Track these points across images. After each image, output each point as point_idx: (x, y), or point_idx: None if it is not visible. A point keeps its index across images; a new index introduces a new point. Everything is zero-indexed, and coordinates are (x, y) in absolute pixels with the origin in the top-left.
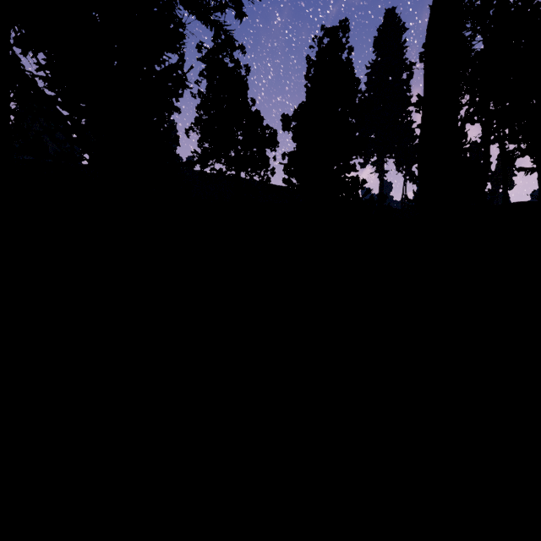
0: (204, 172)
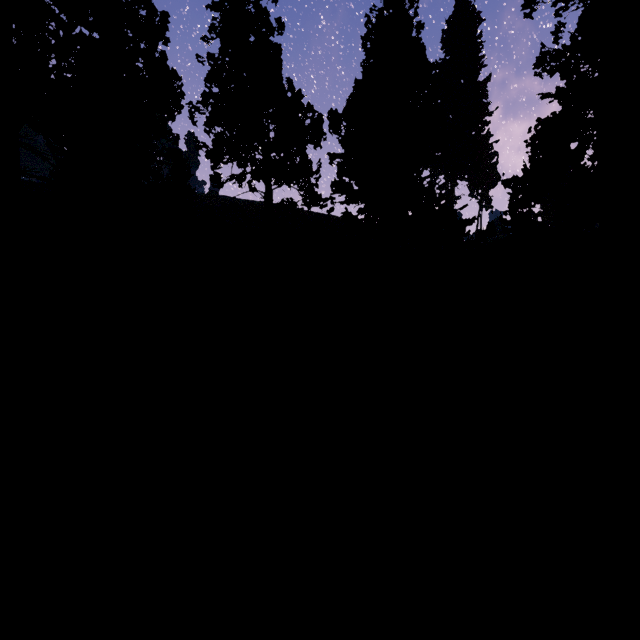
0: (217, 174)
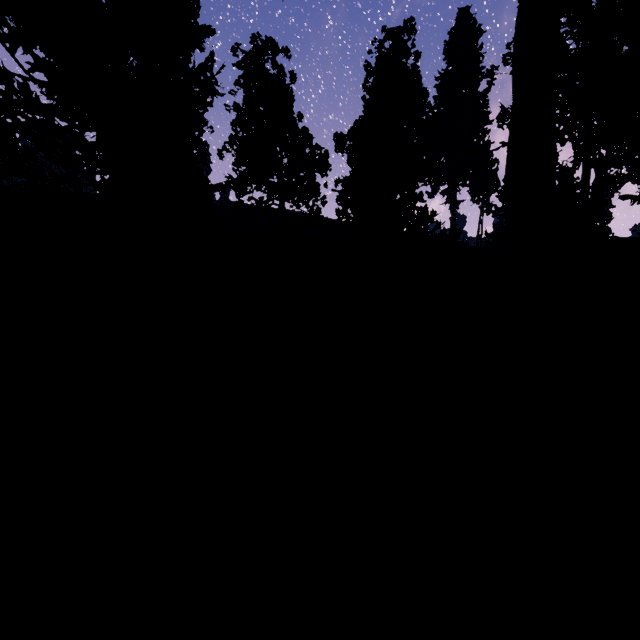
0: (240, 201)
